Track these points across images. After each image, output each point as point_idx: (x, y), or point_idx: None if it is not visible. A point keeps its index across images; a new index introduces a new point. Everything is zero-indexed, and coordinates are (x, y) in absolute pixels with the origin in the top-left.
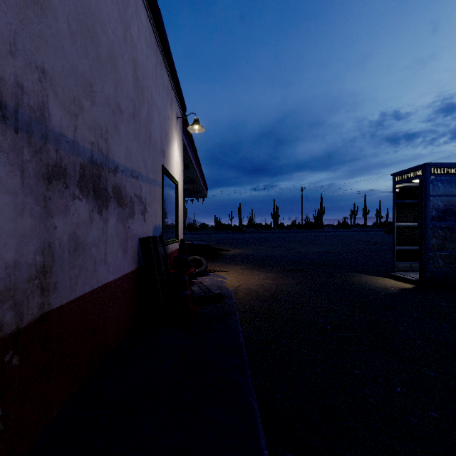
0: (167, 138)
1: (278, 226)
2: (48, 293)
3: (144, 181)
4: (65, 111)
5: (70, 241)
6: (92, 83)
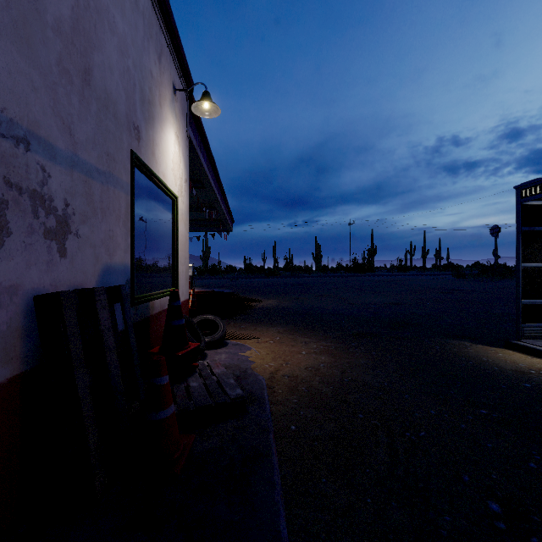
0: (149, 110)
1: (321, 268)
2: None
3: (63, 162)
4: None
5: None
6: None
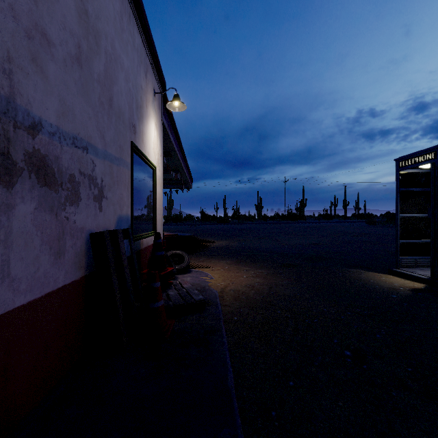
0: (140, 112)
1: (262, 217)
2: None
3: (101, 156)
4: None
5: None
6: None
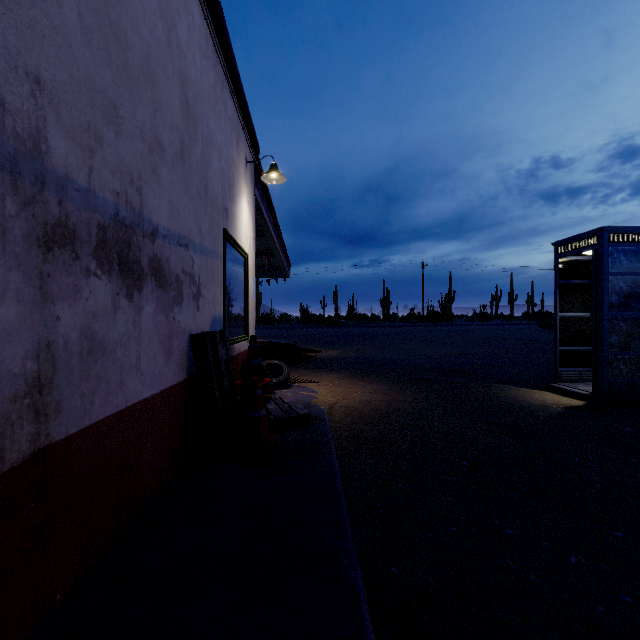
0: (232, 191)
1: (389, 317)
2: (45, 419)
3: (198, 251)
4: (74, 143)
5: (83, 339)
6: (117, 103)
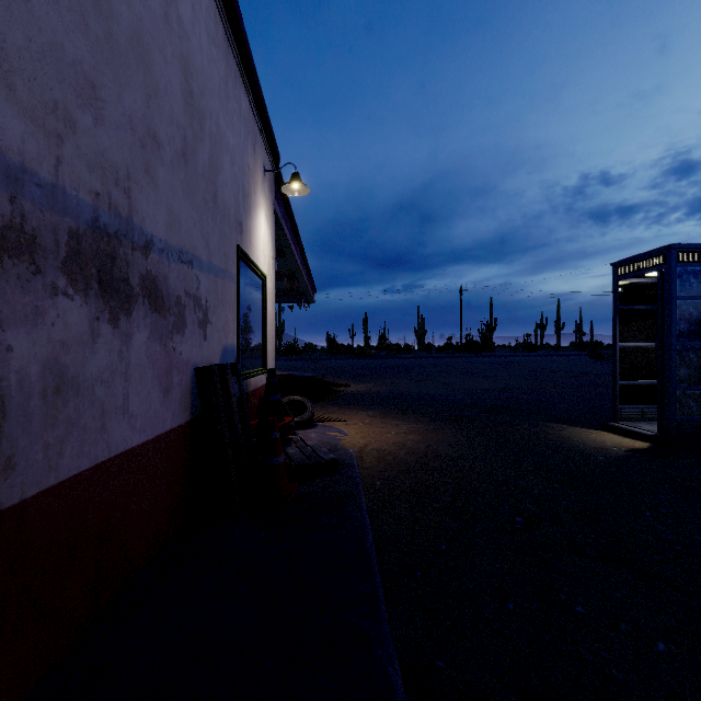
0: (247, 202)
1: (424, 347)
2: None
3: (205, 270)
4: (34, 125)
5: (46, 374)
6: (96, 82)
